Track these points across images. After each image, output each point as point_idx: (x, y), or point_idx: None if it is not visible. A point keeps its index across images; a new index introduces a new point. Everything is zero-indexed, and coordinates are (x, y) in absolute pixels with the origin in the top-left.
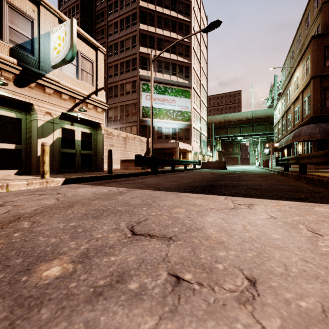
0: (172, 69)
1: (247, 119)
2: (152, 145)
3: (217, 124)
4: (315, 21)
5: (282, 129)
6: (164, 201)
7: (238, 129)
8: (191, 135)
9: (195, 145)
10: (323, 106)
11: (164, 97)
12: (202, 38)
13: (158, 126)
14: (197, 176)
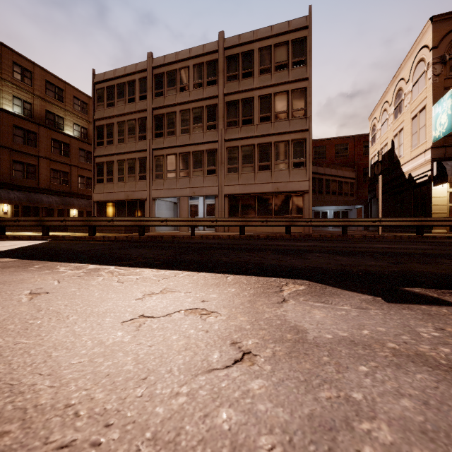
0: None
1: None
2: None
3: None
4: None
5: None
6: None
7: None
8: None
9: None
10: None
11: None
12: None
13: None
14: None
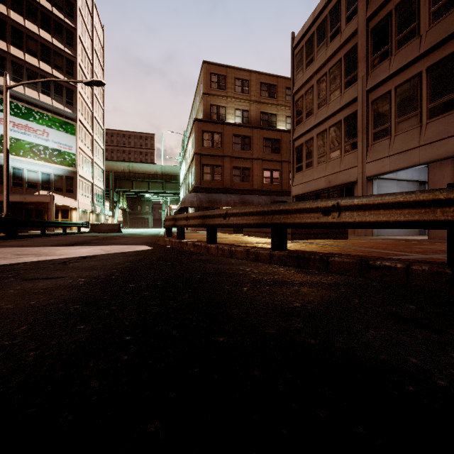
0: (43, 85)
1: (156, 173)
2: (7, 201)
3: (120, 173)
4: (200, 104)
5: (184, 191)
6: (33, 250)
7: (146, 184)
8: (77, 186)
9: (83, 201)
10: (202, 179)
11: (27, 124)
12: (96, 54)
13: (13, 166)
14: (75, 238)
